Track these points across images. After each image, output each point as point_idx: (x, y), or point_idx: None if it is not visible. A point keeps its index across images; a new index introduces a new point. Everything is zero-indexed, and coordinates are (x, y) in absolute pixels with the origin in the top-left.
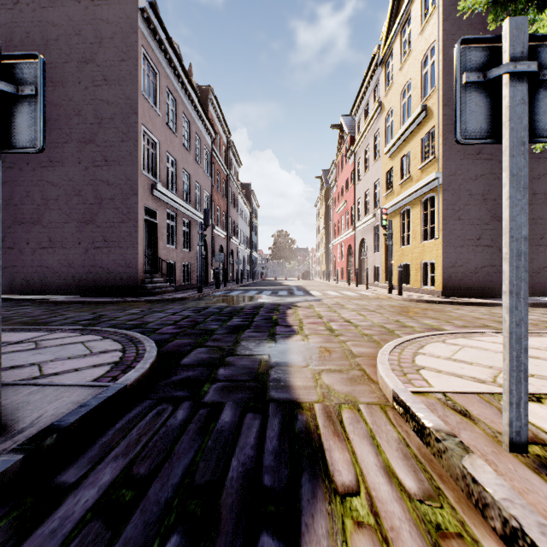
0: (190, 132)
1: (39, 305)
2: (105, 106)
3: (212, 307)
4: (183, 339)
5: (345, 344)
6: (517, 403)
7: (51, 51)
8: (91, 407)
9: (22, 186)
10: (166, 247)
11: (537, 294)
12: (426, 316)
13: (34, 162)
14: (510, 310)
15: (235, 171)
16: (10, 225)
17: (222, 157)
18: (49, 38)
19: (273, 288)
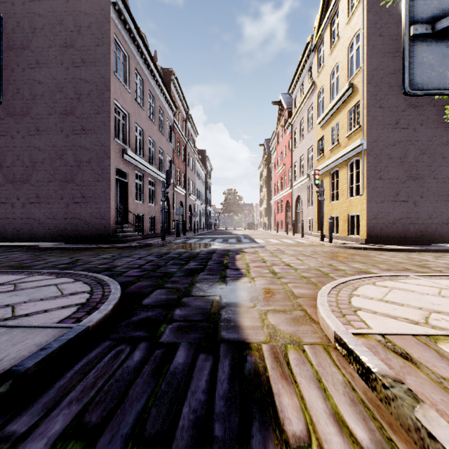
0: (155, 106)
1: (27, 251)
2: (83, 84)
3: (172, 252)
4: (145, 281)
5: (287, 285)
6: None
7: (38, 38)
8: (52, 350)
9: (14, 151)
10: (134, 202)
11: (445, 241)
12: (354, 261)
13: (24, 131)
14: None
15: (193, 139)
16: (4, 183)
17: (182, 128)
18: (36, 26)
19: (224, 236)
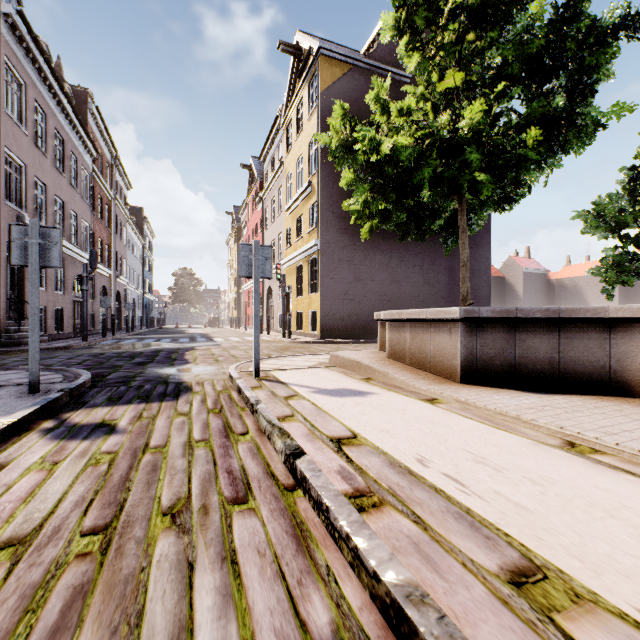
0: (64, 150)
1: None
2: None
3: (109, 353)
4: (98, 370)
5: (222, 365)
6: (257, 363)
7: None
8: (77, 385)
9: None
10: None
11: None
12: (291, 351)
13: None
14: (255, 333)
15: (123, 194)
16: None
17: (105, 178)
18: None
19: (173, 336)
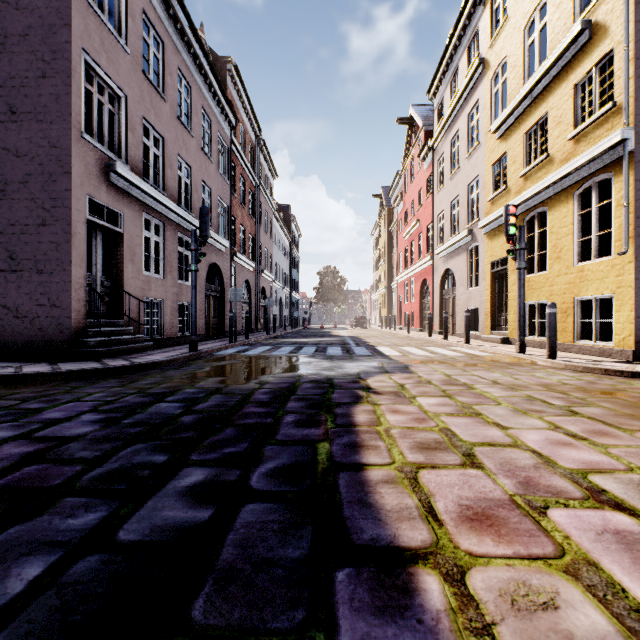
0: (191, 103)
1: None
2: (12, 12)
3: (179, 393)
4: None
5: None
6: None
7: None
8: None
9: None
10: (141, 275)
11: None
12: None
13: None
14: None
15: (268, 183)
16: None
17: (249, 160)
18: None
19: (318, 341)
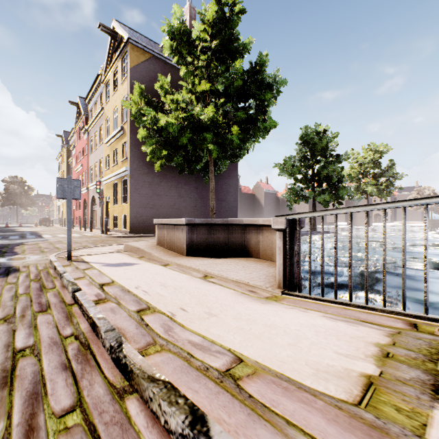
0: None
1: None
2: None
3: None
4: None
5: (46, 254)
6: (69, 251)
7: None
8: None
9: None
10: None
11: None
12: (104, 243)
13: None
14: (68, 233)
15: None
16: None
17: None
18: None
19: (3, 234)
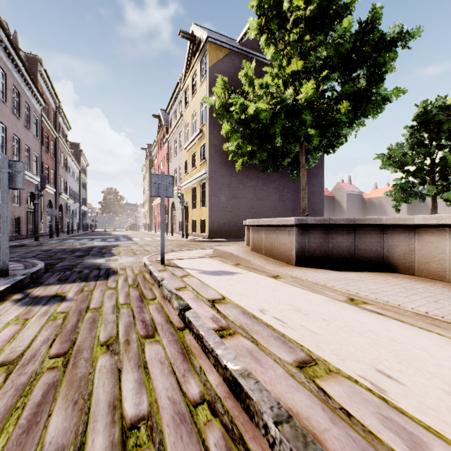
0: (20, 101)
1: None
2: None
3: (55, 249)
4: (49, 261)
5: (139, 257)
6: (163, 254)
7: None
8: (35, 270)
9: None
10: None
11: None
12: (188, 247)
13: None
14: (161, 234)
15: (64, 134)
16: None
17: (51, 121)
18: None
19: (103, 237)
